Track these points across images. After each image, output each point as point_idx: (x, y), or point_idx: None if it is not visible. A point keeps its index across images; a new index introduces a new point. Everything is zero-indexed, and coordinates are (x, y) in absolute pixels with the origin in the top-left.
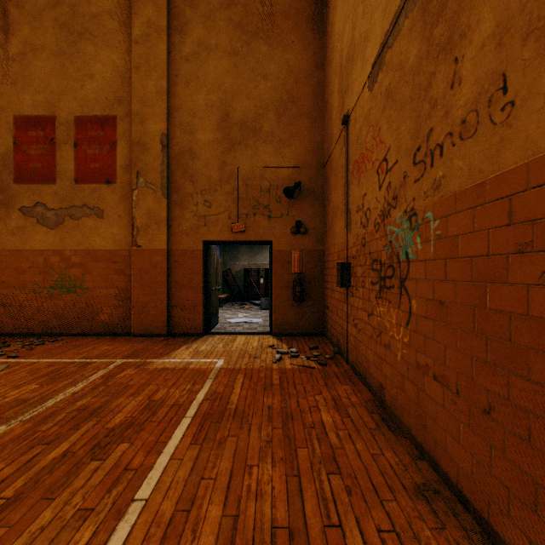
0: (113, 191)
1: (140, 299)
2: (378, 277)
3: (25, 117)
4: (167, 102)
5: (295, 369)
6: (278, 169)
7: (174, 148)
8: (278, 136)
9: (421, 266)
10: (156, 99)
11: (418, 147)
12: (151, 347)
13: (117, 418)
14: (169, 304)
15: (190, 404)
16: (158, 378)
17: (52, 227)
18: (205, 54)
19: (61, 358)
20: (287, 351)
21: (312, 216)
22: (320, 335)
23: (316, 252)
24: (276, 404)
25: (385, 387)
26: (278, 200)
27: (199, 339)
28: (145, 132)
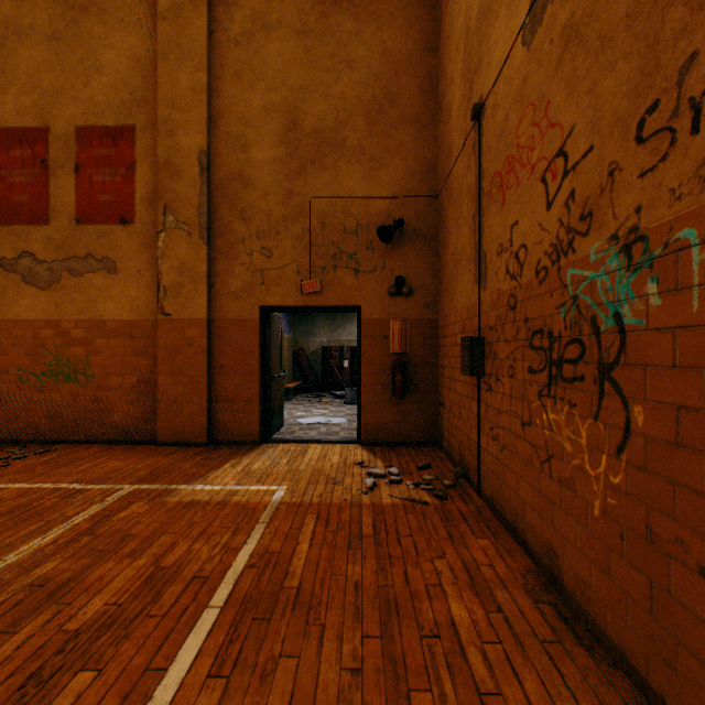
0: (131, 234)
1: (168, 391)
2: (545, 360)
3: (5, 130)
4: (207, 104)
5: (398, 505)
6: (370, 201)
7: (219, 172)
8: (370, 152)
9: (662, 339)
10: (191, 100)
11: (652, 105)
12: (180, 463)
13: (91, 607)
14: (210, 398)
15: (221, 577)
16: (180, 521)
17: (44, 288)
18: (263, 33)
19: (42, 483)
20: (384, 472)
21: (419, 270)
22: (432, 445)
23: (425, 322)
24: (368, 580)
25: (561, 556)
26: (369, 246)
27: (254, 450)
28: (175, 148)
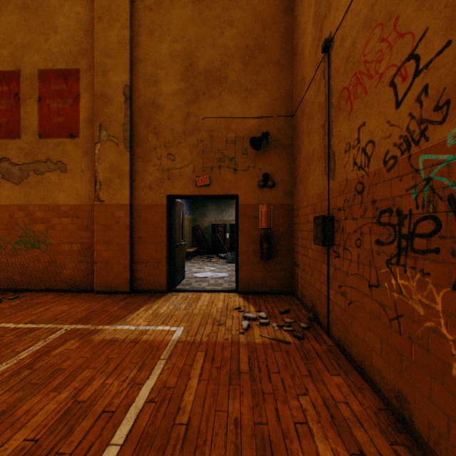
0: (76, 145)
1: (102, 255)
2: (394, 234)
3: None
4: (130, 53)
5: (267, 344)
6: (245, 120)
7: (138, 100)
8: (245, 85)
9: None
10: (118, 49)
11: None
12: (109, 307)
13: (12, 443)
14: (132, 260)
15: (125, 412)
16: (100, 357)
17: (16, 182)
18: (169, 2)
19: (6, 323)
20: (255, 316)
21: (280, 169)
22: (289, 294)
23: (284, 206)
24: (246, 416)
25: (412, 402)
26: (244, 152)
27: (162, 297)
28: (107, 84)
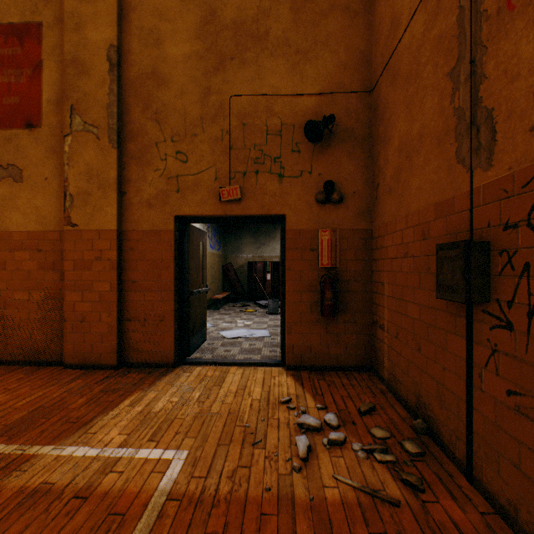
0: (37, 139)
1: (75, 308)
2: None
3: None
4: None
5: (352, 507)
6: (295, 98)
7: (130, 70)
8: (295, 44)
9: None
10: None
11: None
12: (72, 397)
13: None
14: (121, 316)
15: None
16: None
17: None
18: None
19: None
20: (318, 423)
21: (350, 174)
22: (365, 371)
23: (358, 233)
24: None
25: None
26: (294, 148)
27: (165, 376)
28: (83, 43)
